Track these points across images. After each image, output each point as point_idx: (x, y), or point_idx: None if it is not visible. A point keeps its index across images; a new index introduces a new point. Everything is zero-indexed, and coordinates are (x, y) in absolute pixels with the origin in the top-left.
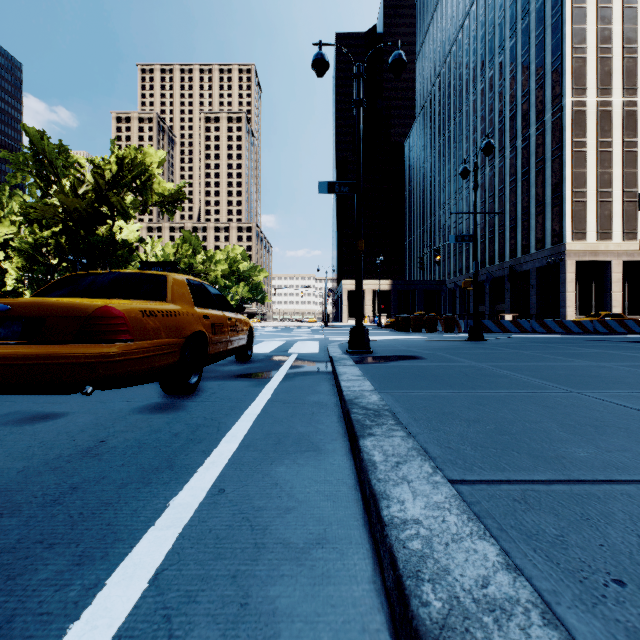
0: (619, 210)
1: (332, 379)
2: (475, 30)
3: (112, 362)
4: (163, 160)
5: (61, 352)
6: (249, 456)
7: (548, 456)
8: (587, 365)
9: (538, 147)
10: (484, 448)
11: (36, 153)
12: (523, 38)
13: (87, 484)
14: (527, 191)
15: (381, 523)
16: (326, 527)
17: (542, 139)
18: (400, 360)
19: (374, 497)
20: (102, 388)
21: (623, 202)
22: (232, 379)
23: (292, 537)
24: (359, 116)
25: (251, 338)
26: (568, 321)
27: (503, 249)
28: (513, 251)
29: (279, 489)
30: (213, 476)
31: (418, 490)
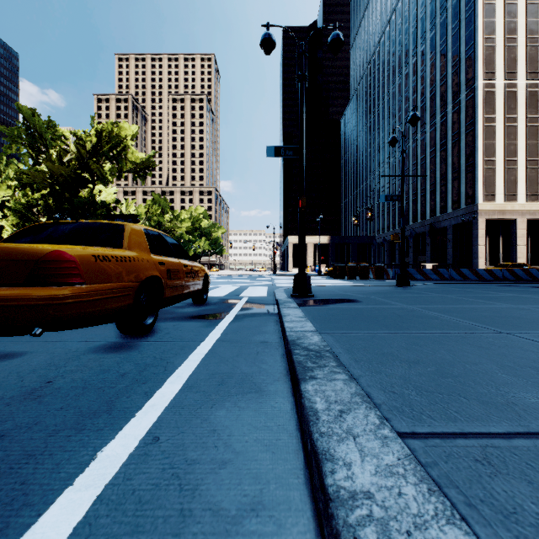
0: (523, 176)
1: (277, 320)
2: (400, 24)
3: (61, 304)
4: (136, 133)
5: (10, 294)
6: (190, 398)
7: (498, 402)
8: (507, 307)
9: (454, 122)
10: (429, 393)
11: (28, 127)
12: (441, 30)
13: (17, 431)
14: (445, 160)
15: (325, 495)
16: (263, 487)
17: (457, 116)
18: (338, 303)
19: (316, 456)
20: (52, 329)
21: (526, 169)
22: (187, 320)
23: (224, 501)
24: (302, 89)
25: (206, 283)
26: (481, 270)
27: (424, 209)
28: (433, 211)
29: (216, 437)
30: (150, 421)
31: (366, 448)
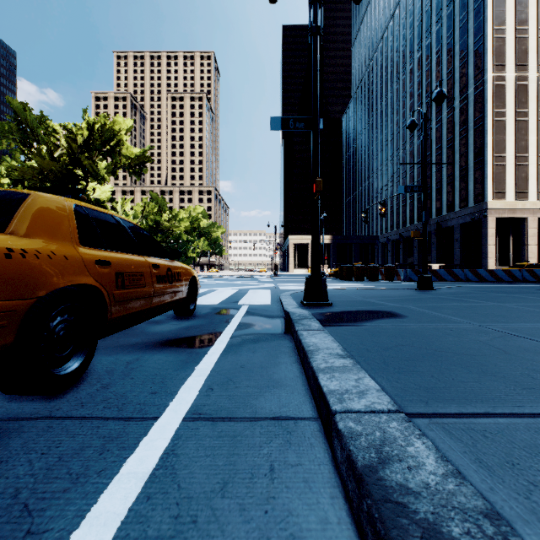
0: (534, 172)
1: (293, 350)
2: (404, 18)
3: None
4: (131, 128)
5: None
6: None
7: None
8: None
9: (462, 118)
10: None
11: (20, 123)
12: (448, 22)
13: None
14: (452, 157)
15: None
16: None
17: (465, 110)
18: (376, 319)
19: None
20: None
21: (538, 165)
22: (154, 350)
23: None
24: (316, 44)
25: (194, 289)
26: (499, 270)
27: (430, 208)
28: (439, 209)
29: None
30: None
31: None
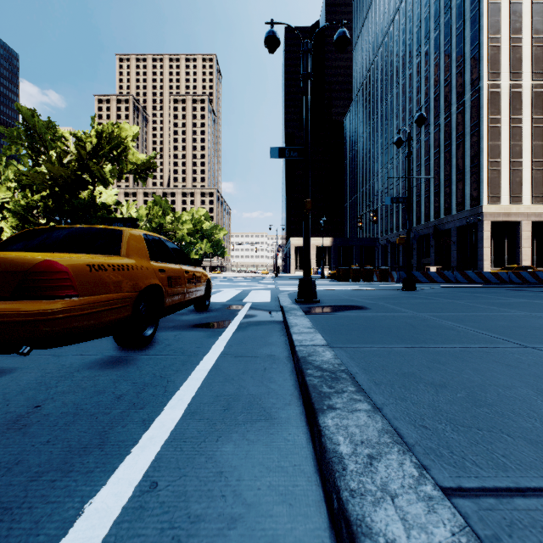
0: (528, 177)
1: (283, 329)
2: (404, 24)
3: (51, 320)
4: (137, 134)
5: None
6: (193, 428)
7: None
8: (523, 315)
9: (458, 123)
10: (466, 428)
11: (28, 128)
12: (445, 30)
13: None
14: (449, 161)
15: None
16: None
17: (462, 116)
18: (346, 310)
19: (349, 527)
20: (41, 347)
21: (532, 170)
22: (188, 329)
23: None
24: (307, 88)
25: (209, 289)
26: (487, 273)
27: (428, 211)
28: (437, 212)
29: (223, 482)
30: (147, 460)
31: (409, 515)
